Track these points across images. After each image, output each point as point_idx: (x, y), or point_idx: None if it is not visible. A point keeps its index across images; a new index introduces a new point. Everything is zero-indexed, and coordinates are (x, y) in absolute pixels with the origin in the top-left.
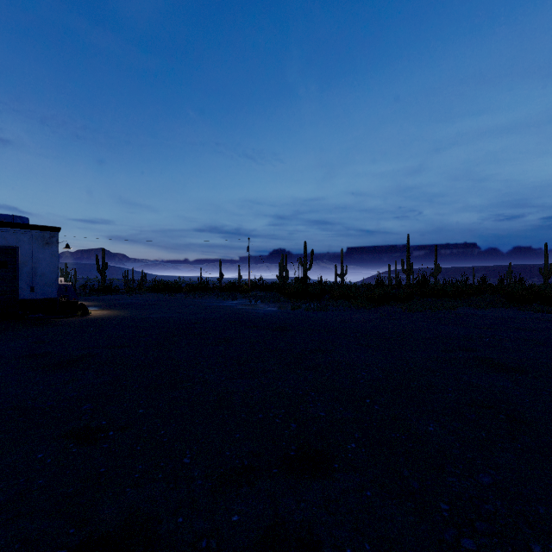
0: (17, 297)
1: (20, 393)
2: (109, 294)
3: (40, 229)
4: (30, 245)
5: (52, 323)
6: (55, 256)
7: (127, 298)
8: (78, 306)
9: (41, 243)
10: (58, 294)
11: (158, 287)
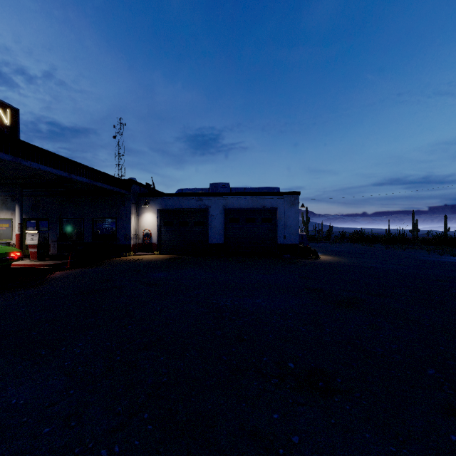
0: (276, 242)
1: (339, 327)
2: (314, 242)
3: (289, 194)
4: (283, 206)
5: (299, 263)
6: (297, 213)
7: (331, 246)
8: (312, 251)
9: (289, 204)
10: (298, 241)
11: (354, 238)
